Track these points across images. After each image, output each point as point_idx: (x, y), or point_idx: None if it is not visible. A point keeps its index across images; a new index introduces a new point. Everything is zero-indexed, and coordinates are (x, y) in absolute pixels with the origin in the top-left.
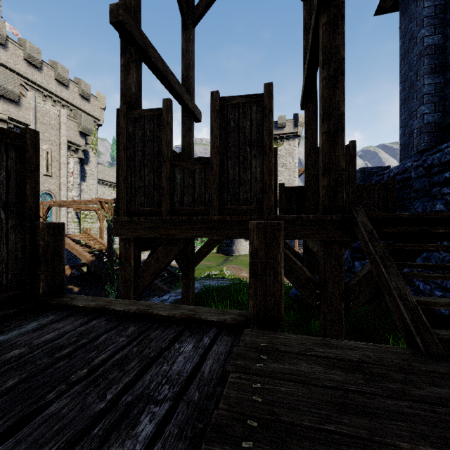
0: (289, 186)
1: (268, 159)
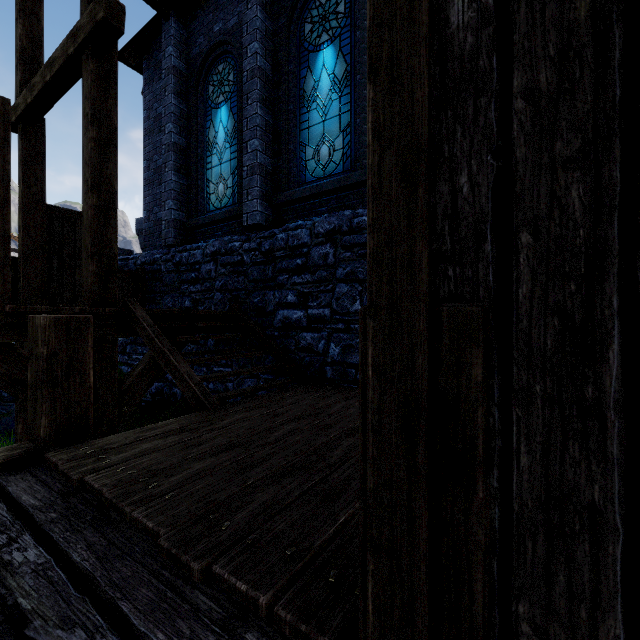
0: None
1: (3, 216)
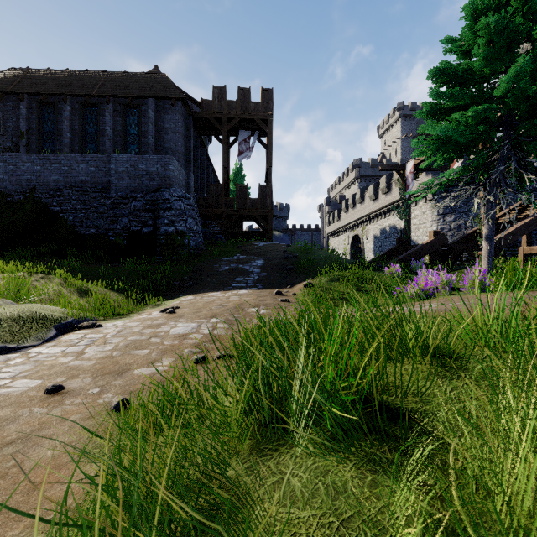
0: (231, 198)
1: None
